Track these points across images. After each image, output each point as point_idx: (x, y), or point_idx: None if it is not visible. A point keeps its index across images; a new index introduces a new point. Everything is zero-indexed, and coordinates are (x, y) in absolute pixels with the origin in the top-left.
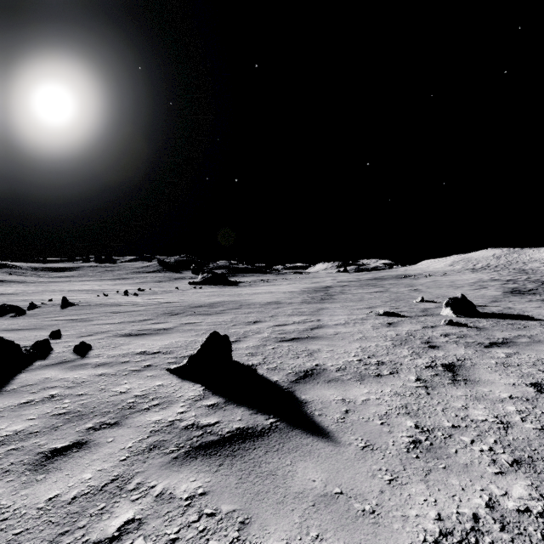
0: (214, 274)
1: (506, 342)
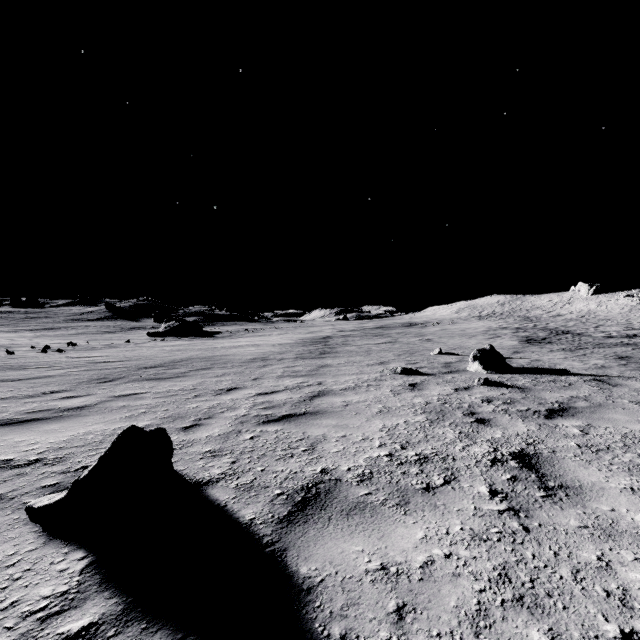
0: (183, 322)
1: (564, 408)
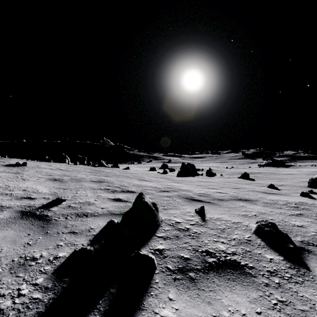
0: (274, 160)
1: None
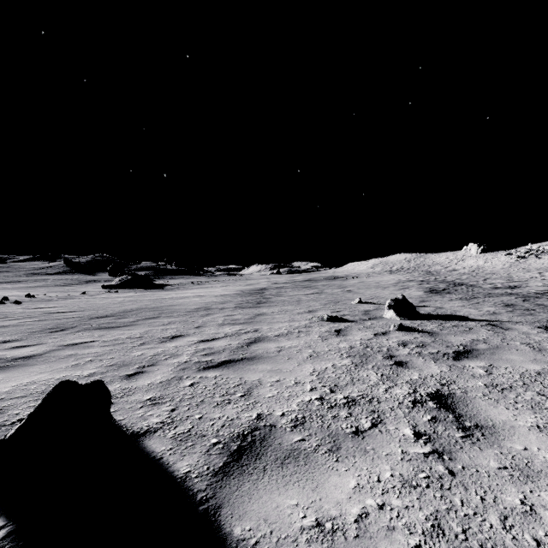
0: (135, 275)
1: (468, 350)
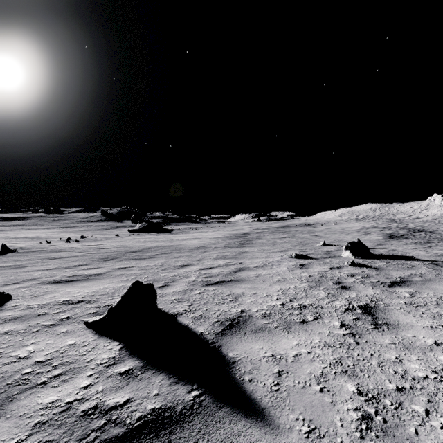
0: (151, 223)
1: (403, 281)
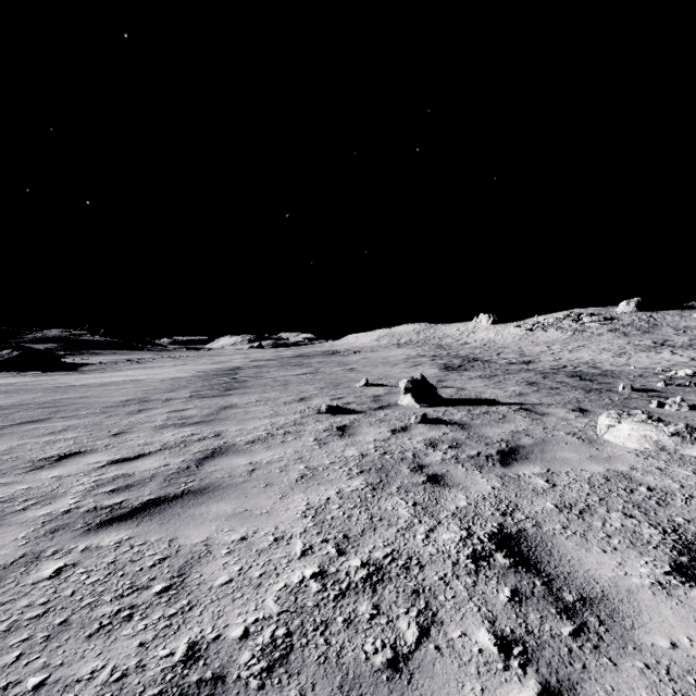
0: (28, 350)
1: (513, 448)
